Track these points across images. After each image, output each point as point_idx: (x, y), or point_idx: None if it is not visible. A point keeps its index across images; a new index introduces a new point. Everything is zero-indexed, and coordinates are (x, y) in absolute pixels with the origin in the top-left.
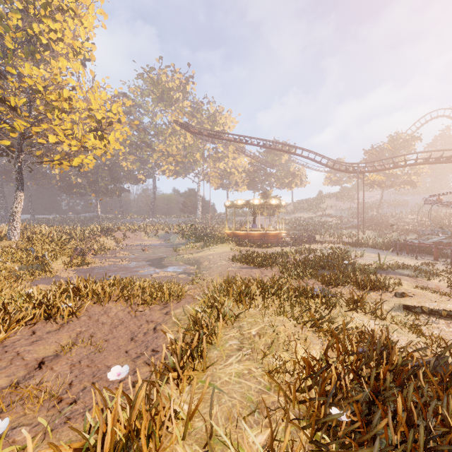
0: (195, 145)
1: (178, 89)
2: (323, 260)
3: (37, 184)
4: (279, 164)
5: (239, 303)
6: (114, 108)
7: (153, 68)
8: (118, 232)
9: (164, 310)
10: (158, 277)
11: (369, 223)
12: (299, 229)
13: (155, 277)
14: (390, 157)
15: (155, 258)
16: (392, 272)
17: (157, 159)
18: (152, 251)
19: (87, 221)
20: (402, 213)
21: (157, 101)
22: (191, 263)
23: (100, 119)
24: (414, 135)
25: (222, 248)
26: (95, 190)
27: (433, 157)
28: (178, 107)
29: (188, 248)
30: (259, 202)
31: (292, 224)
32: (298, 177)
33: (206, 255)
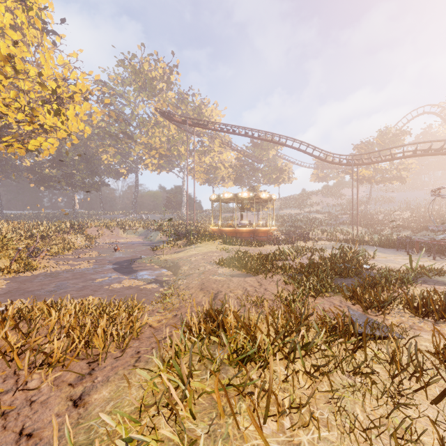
0: (180, 138)
1: (161, 79)
2: (338, 264)
3: (7, 177)
4: (266, 159)
5: (236, 389)
6: (73, 76)
7: (134, 54)
8: (92, 229)
9: (79, 385)
10: (118, 289)
11: (359, 219)
12: (288, 226)
13: (114, 288)
14: (387, 148)
15: (126, 260)
16: (430, 280)
17: (139, 152)
18: (126, 250)
19: (63, 217)
20: (390, 209)
21: (139, 90)
22: (167, 266)
23: (55, 88)
24: (404, 130)
25: (206, 247)
26: (71, 183)
27: (432, 149)
28: (161, 98)
29: (168, 247)
30: (248, 195)
31: (281, 221)
32: (286, 173)
33: (187, 256)
